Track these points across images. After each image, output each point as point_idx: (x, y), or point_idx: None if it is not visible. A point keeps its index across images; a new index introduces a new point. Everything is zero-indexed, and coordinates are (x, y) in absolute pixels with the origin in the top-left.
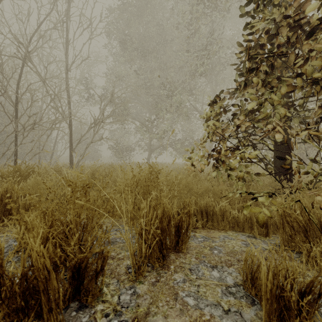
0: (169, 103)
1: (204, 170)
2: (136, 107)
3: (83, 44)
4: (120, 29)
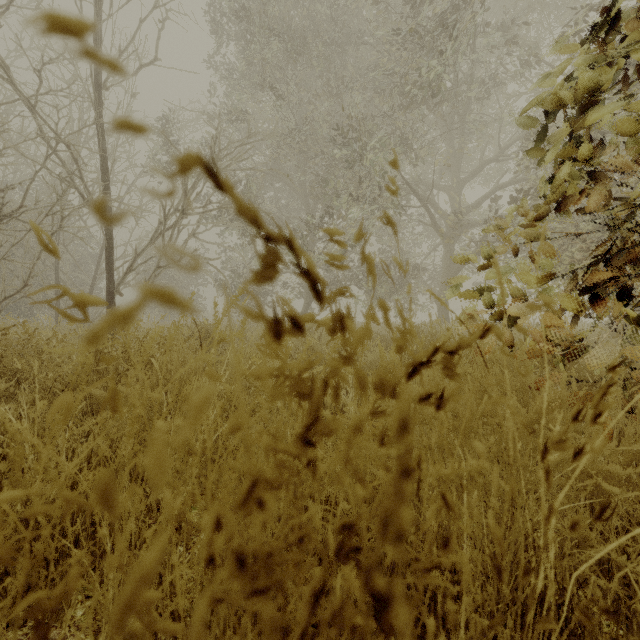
0: (354, 182)
1: (559, 341)
2: (277, 198)
3: (141, 21)
4: (238, 8)
